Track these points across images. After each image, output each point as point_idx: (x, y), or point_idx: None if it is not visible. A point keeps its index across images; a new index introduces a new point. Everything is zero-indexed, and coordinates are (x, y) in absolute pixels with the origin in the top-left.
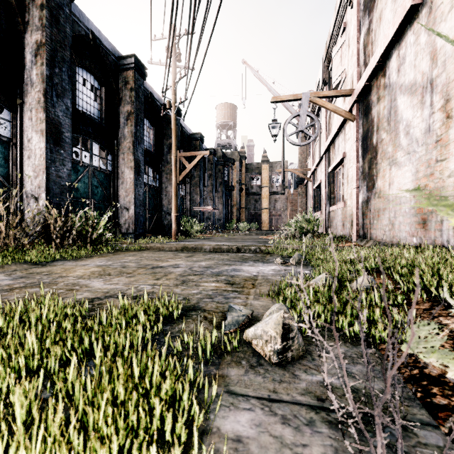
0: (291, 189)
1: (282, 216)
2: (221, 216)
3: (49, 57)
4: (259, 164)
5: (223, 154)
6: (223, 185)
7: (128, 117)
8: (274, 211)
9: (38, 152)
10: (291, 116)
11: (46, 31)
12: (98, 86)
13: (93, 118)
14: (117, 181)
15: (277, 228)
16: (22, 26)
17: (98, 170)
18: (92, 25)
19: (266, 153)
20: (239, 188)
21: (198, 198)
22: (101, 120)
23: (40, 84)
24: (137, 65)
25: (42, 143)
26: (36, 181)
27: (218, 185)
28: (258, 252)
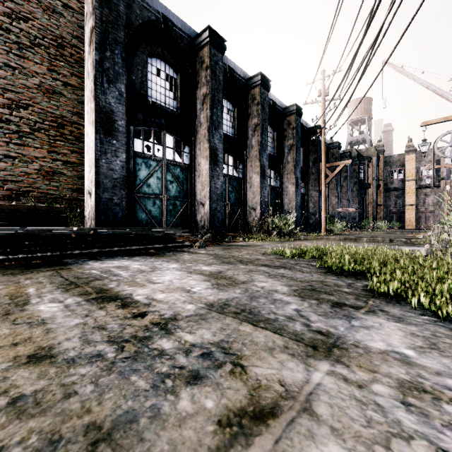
0: (447, 186)
1: (436, 212)
2: (356, 214)
3: (261, 130)
4: (401, 156)
5: (358, 153)
6: (358, 184)
7: (291, 148)
8: (423, 207)
9: (255, 184)
10: (441, 135)
11: (260, 117)
12: (272, 132)
13: (272, 155)
14: (282, 194)
15: (427, 226)
16: (247, 117)
17: (273, 188)
18: (271, 96)
19: (411, 142)
20: (375, 185)
21: (335, 199)
22: (274, 154)
23: (257, 147)
24: (297, 110)
25: (258, 179)
26: (254, 200)
27: (352, 185)
28: (409, 242)
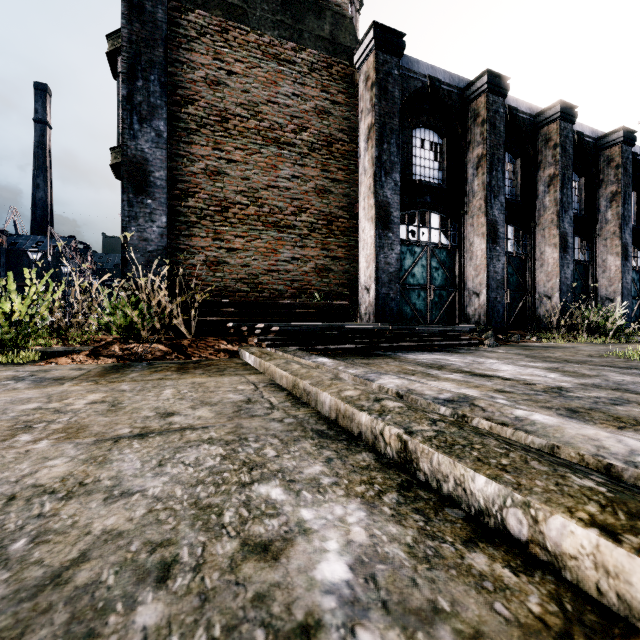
0: None
1: None
2: None
3: (560, 183)
4: None
5: None
6: None
7: (612, 198)
8: None
9: (551, 261)
10: None
11: (558, 164)
12: (577, 179)
13: (578, 214)
14: (595, 271)
15: None
16: (535, 167)
17: (578, 263)
18: (575, 125)
19: None
20: None
21: None
22: (580, 211)
23: (553, 208)
24: (625, 136)
25: (554, 254)
26: (549, 284)
27: None
28: None
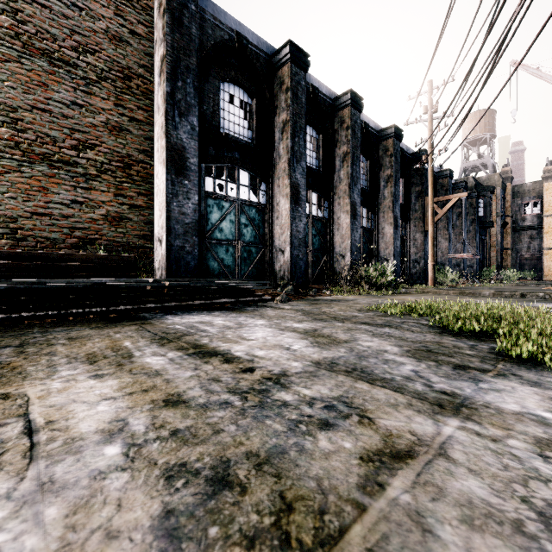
0: None
1: None
2: (474, 261)
3: (351, 160)
4: (537, 184)
5: (476, 182)
6: (477, 222)
7: (388, 180)
8: None
9: (344, 225)
10: None
11: (350, 144)
12: (365, 161)
13: (365, 189)
14: (377, 237)
15: None
16: (334, 144)
17: (366, 229)
18: (364, 116)
19: (551, 165)
20: (500, 223)
21: (446, 243)
22: (367, 188)
23: (346, 180)
24: (396, 132)
25: (347, 219)
26: (343, 245)
27: (468, 223)
28: (547, 298)
